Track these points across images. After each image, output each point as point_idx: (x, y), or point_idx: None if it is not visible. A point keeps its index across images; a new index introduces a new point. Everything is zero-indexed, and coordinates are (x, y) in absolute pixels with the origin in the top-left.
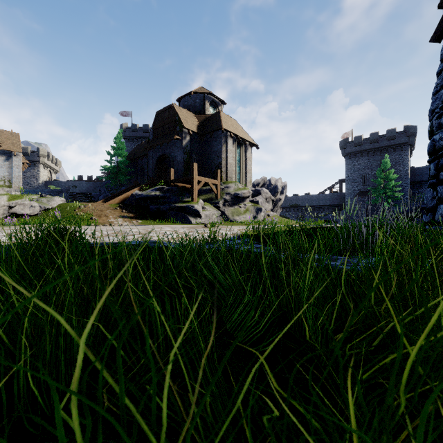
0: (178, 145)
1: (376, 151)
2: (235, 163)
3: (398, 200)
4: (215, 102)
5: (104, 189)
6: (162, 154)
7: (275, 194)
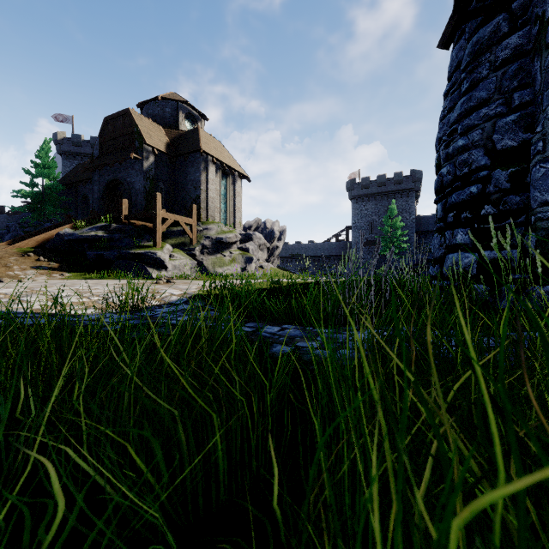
0: (137, 168)
1: (383, 196)
2: (220, 198)
3: (405, 251)
4: (193, 115)
5: (16, 225)
6: (113, 179)
7: (272, 241)
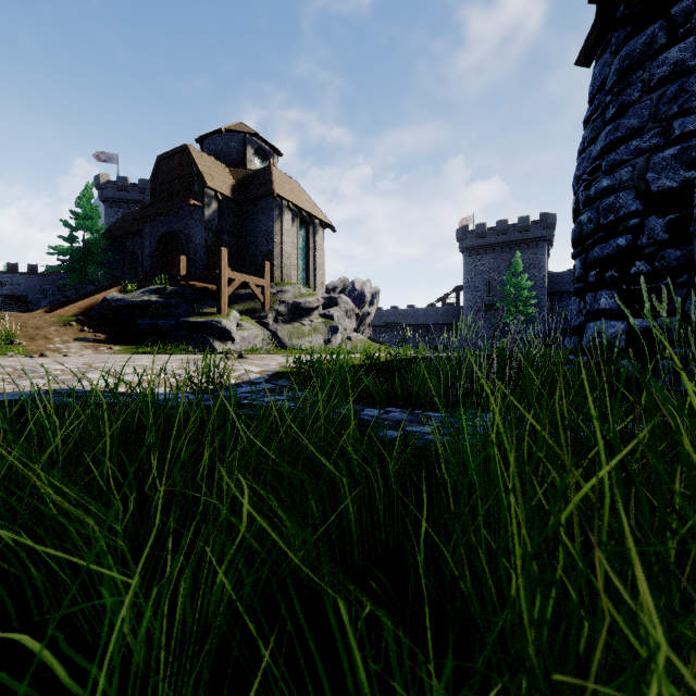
0: (197, 217)
1: (504, 247)
2: (297, 253)
3: (533, 318)
4: (264, 150)
5: (54, 288)
6: (167, 231)
7: (362, 306)
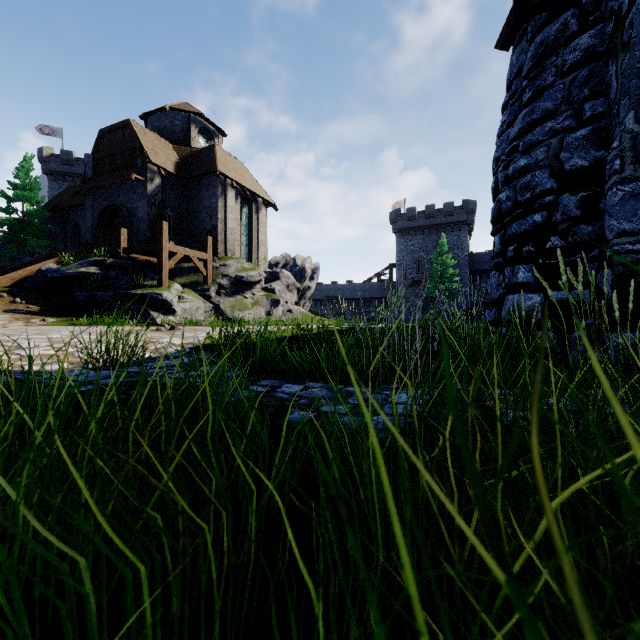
0: (140, 191)
1: (432, 230)
2: (240, 229)
3: (456, 293)
4: (209, 129)
5: None
6: (109, 204)
7: (302, 280)
